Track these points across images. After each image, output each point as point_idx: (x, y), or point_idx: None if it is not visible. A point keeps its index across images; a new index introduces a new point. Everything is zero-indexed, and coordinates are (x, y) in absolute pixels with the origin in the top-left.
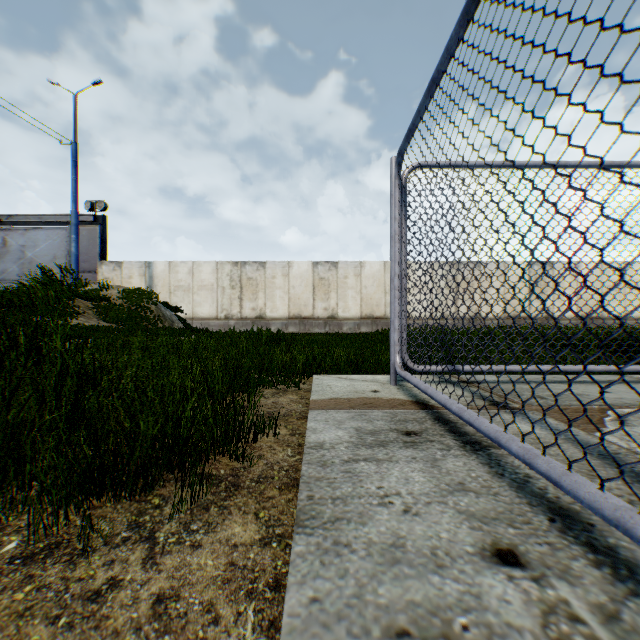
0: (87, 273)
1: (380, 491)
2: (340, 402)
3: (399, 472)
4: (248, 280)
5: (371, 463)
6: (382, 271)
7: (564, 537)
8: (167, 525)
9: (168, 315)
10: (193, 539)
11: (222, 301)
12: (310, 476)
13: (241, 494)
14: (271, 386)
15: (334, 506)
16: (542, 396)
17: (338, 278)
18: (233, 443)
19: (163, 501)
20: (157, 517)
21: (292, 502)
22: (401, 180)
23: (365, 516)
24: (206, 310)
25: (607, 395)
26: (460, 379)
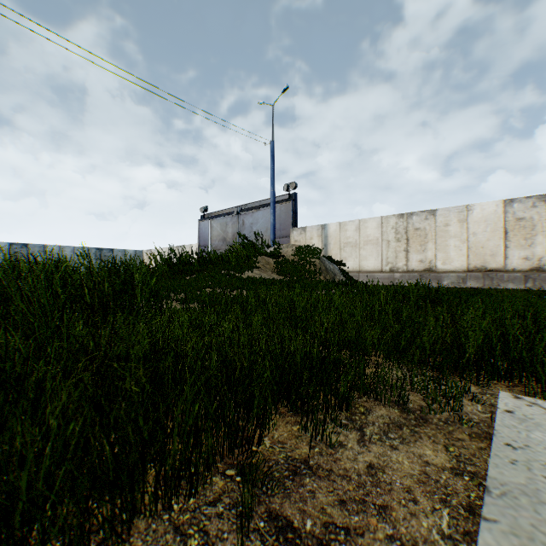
0: (284, 238)
1: None
2: None
3: None
4: (414, 231)
5: None
6: None
7: None
8: None
9: (331, 268)
10: None
11: (387, 254)
12: None
13: None
14: (389, 402)
15: None
16: None
17: None
18: None
19: None
20: None
21: None
22: None
23: None
24: (371, 263)
25: None
26: None
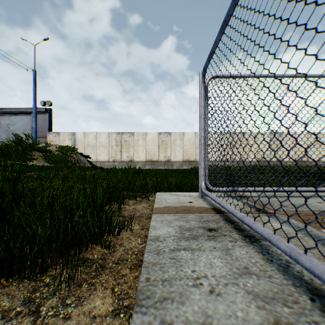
0: (41, 138)
1: (194, 274)
2: (170, 209)
3: (206, 258)
4: (125, 142)
5: (188, 251)
6: (194, 137)
7: (324, 316)
8: (50, 300)
9: (82, 160)
10: (66, 312)
11: (111, 152)
12: (149, 262)
13: (105, 273)
14: (133, 199)
15: (163, 287)
16: (284, 205)
17: (171, 141)
18: (106, 235)
19: (52, 280)
20: (45, 293)
21: (137, 278)
22: (205, 84)
23: (183, 296)
24: (103, 157)
25: (321, 204)
26: (237, 195)
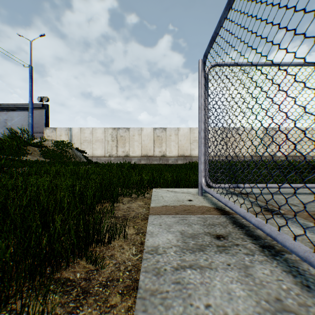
0: (38, 133)
1: (209, 312)
2: (169, 209)
3: (220, 283)
4: (120, 137)
5: (196, 271)
6: (189, 132)
7: None
8: None
9: (78, 155)
10: None
11: (107, 148)
12: (146, 288)
13: (87, 304)
14: (127, 196)
15: None
16: (294, 204)
17: (166, 136)
18: (94, 243)
19: None
20: None
21: (130, 311)
22: (205, 72)
23: None
24: (99, 152)
25: None
26: (238, 191)
